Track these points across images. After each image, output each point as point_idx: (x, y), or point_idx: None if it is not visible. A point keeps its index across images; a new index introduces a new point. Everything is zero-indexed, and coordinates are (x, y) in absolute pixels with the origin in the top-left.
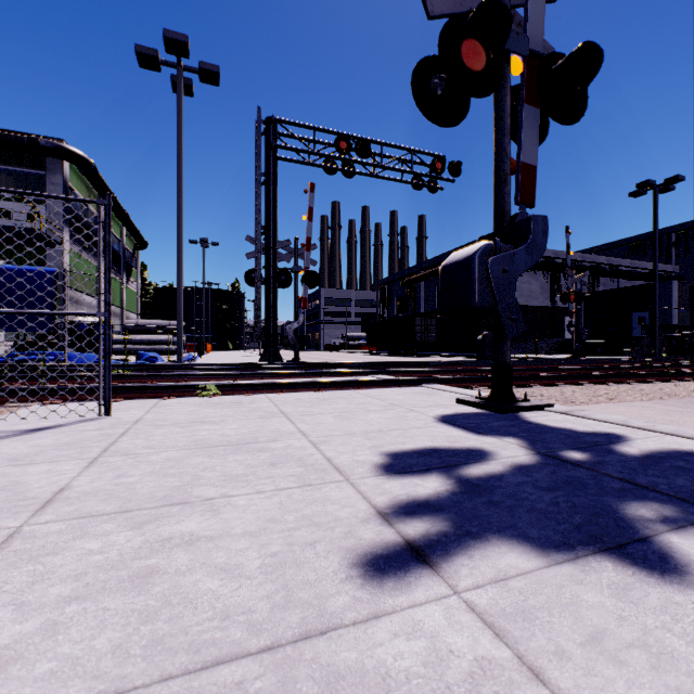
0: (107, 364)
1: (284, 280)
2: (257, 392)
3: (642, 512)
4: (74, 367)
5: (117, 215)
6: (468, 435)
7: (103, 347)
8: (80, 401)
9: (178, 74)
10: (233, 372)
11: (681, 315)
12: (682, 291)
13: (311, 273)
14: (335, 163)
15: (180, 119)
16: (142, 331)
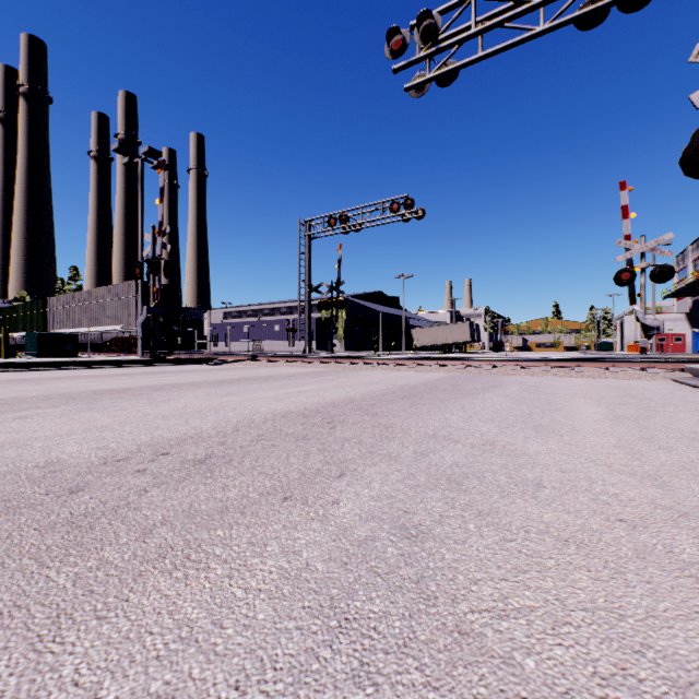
0: None
1: None
2: None
3: None
4: None
5: None
6: None
7: None
8: None
9: None
10: None
11: None
12: None
13: None
14: None
15: None
16: None
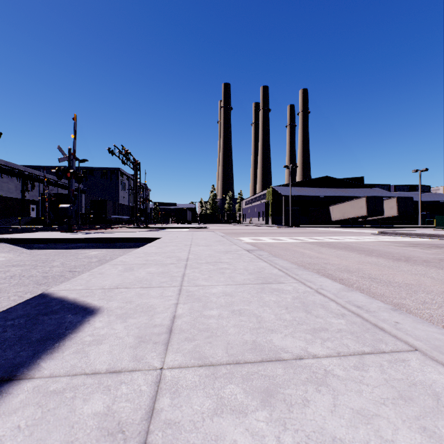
0: None
1: None
2: None
3: (96, 233)
4: None
5: None
6: (75, 233)
7: None
8: None
9: None
10: None
11: (86, 208)
12: (86, 198)
13: None
14: None
15: None
16: None
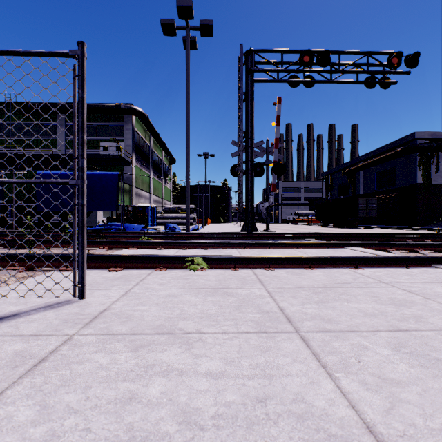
0: (80, 239)
1: (258, 171)
2: (243, 266)
3: None
4: (125, 233)
5: (159, 144)
6: None
7: (78, 219)
8: (90, 268)
9: (186, 33)
10: (221, 241)
11: None
12: None
13: (279, 165)
14: (298, 77)
15: (188, 64)
16: (172, 211)
